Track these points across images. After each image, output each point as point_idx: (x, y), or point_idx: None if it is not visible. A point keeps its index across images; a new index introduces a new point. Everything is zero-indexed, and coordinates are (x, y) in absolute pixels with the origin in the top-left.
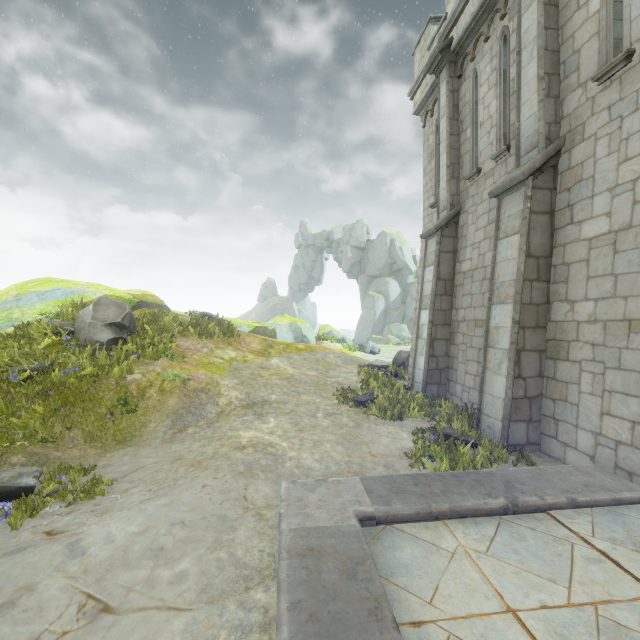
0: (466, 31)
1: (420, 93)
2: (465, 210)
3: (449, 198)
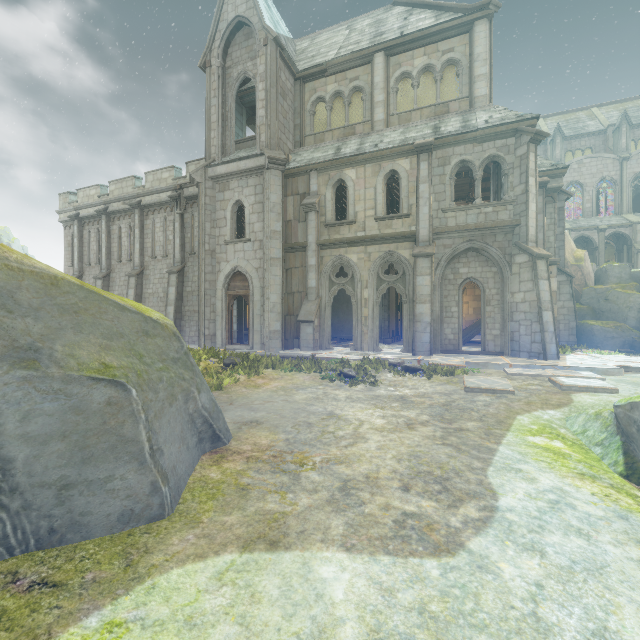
0: (86, 216)
1: (64, 216)
2: (86, 275)
3: (79, 269)
